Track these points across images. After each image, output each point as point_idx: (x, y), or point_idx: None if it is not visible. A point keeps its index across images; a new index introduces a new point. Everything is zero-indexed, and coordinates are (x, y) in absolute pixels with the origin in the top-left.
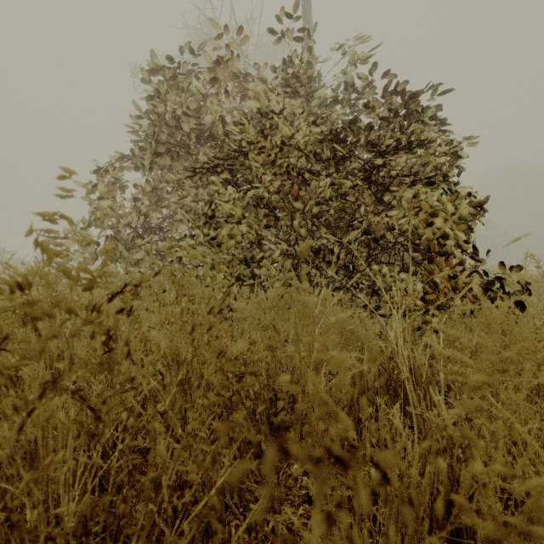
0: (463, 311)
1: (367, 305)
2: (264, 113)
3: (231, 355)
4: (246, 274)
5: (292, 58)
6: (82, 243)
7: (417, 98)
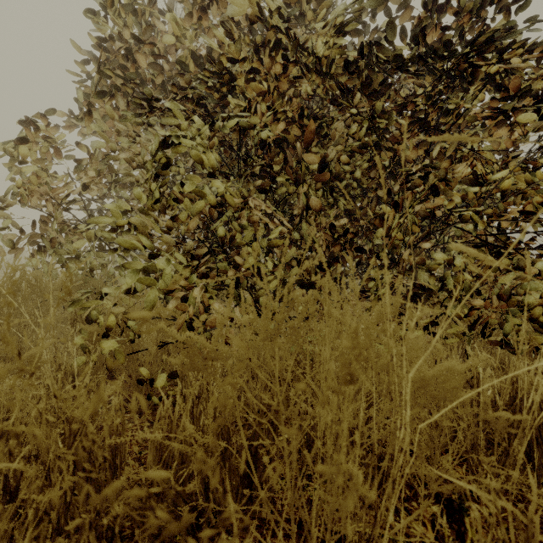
0: None
1: (403, 314)
2: (254, 18)
3: None
4: (223, 268)
5: None
6: None
7: None
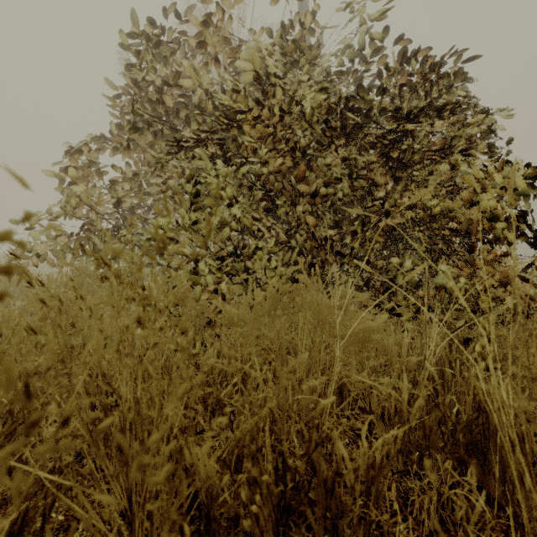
0: (506, 313)
1: (378, 304)
2: (260, 78)
3: (211, 397)
4: (238, 269)
5: (291, 23)
6: (50, 234)
7: (437, 64)
